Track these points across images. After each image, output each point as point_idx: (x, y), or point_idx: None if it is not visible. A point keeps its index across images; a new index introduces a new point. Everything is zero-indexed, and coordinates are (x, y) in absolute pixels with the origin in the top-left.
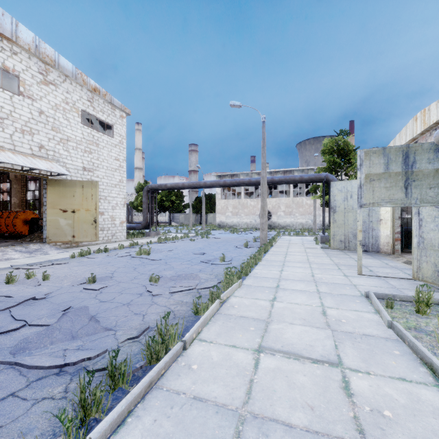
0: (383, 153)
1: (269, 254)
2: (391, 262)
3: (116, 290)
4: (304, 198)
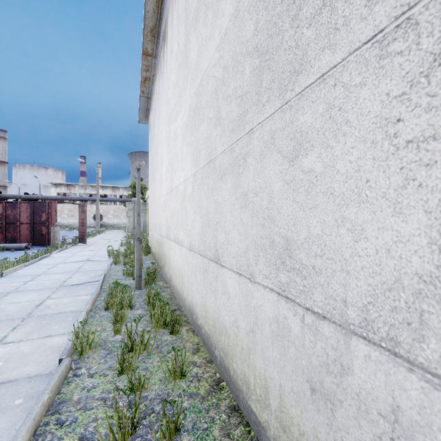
0: (132, 204)
1: (101, 234)
2: None
3: None
4: None
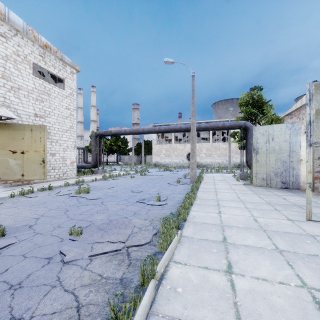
0: None
1: (201, 192)
2: (318, 200)
3: (21, 251)
4: (220, 143)
